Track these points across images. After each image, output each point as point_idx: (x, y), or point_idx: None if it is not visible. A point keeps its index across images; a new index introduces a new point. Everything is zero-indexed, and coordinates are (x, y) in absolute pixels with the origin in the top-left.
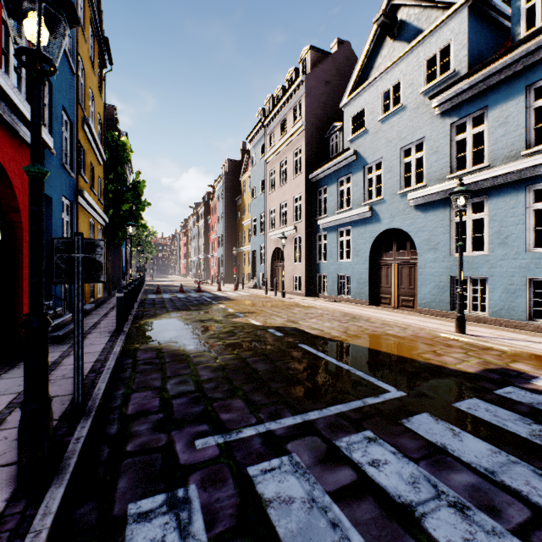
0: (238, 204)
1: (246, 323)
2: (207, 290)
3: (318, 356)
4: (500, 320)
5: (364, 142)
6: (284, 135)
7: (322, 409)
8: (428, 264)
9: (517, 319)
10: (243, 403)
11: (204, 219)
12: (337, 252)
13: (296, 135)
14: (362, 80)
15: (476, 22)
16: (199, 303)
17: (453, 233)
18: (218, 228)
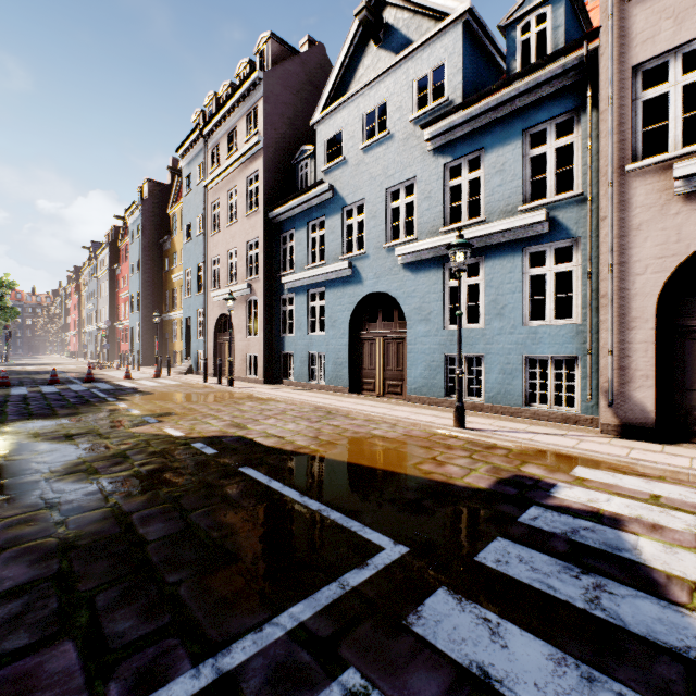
0: (165, 248)
1: (155, 434)
2: (105, 379)
3: (269, 488)
4: (497, 407)
5: (343, 176)
6: (233, 153)
7: (262, 626)
8: (419, 339)
9: (514, 405)
10: (76, 654)
11: (108, 268)
12: (307, 322)
13: (251, 154)
14: (339, 92)
15: (471, 45)
16: (80, 402)
17: (447, 300)
18: (131, 282)
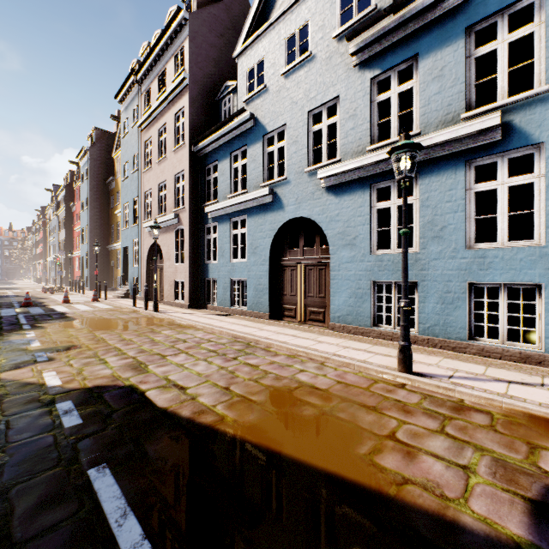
0: (110, 188)
1: (25, 383)
2: (45, 303)
3: None
4: (435, 340)
5: (263, 104)
6: (162, 93)
7: None
8: (343, 265)
9: (456, 338)
10: None
11: (65, 206)
12: (230, 250)
13: (178, 91)
14: (260, 23)
15: None
16: None
17: (374, 223)
18: (81, 217)
